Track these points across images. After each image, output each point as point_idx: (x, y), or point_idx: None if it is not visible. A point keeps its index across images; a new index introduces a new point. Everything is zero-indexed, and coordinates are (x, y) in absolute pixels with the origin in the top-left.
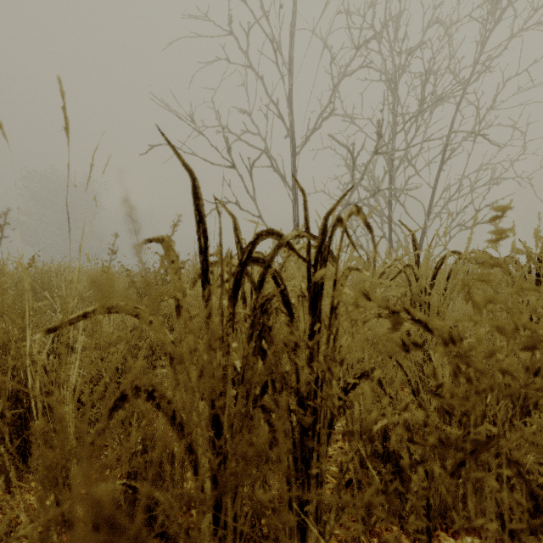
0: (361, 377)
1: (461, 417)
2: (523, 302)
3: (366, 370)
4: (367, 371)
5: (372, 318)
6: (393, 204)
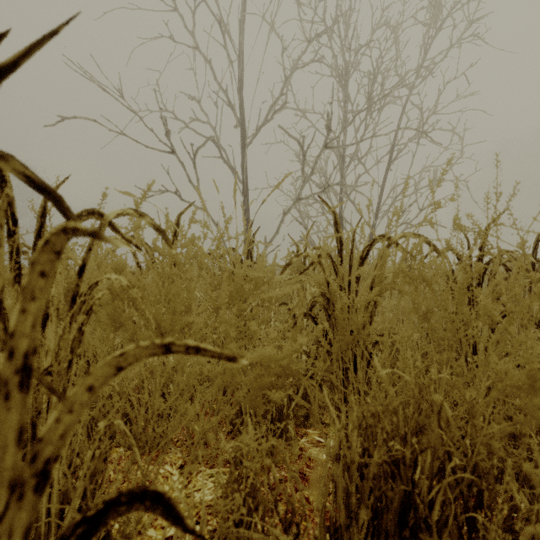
0: (107, 511)
1: (374, 506)
2: (464, 300)
3: (123, 490)
4: (129, 491)
5: (146, 357)
6: (349, 205)
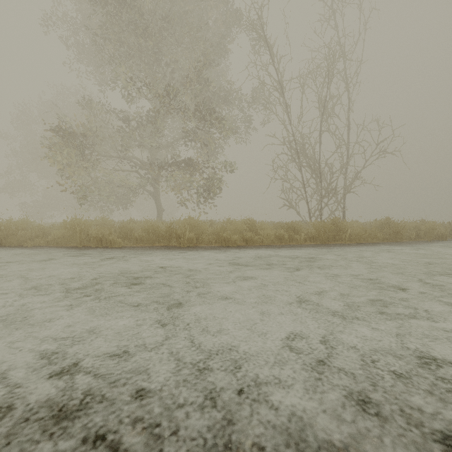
0: None
1: None
2: None
3: None
4: None
5: None
6: None
